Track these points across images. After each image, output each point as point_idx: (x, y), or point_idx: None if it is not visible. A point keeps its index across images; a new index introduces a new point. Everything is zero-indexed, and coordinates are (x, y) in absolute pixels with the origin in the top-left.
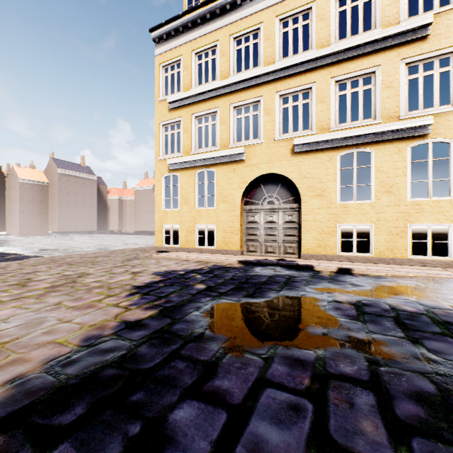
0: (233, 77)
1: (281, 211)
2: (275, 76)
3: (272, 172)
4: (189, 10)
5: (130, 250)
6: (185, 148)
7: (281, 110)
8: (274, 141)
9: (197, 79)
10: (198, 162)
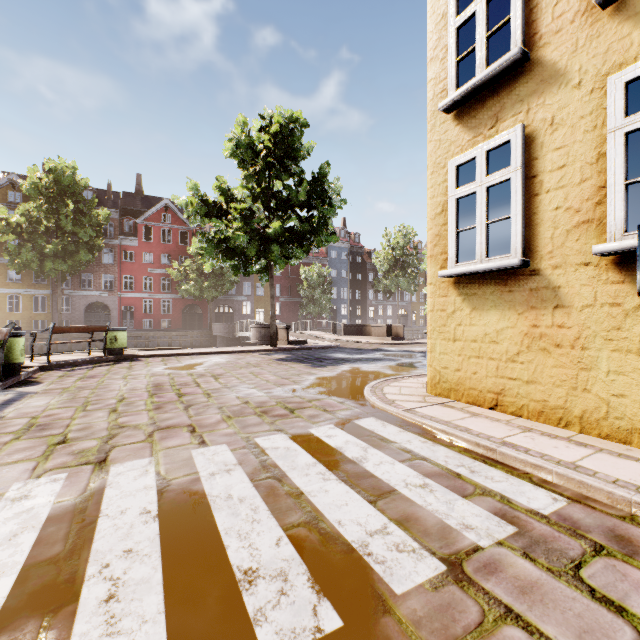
0: None
1: None
2: None
3: None
4: None
5: None
6: None
7: None
8: None
9: None
10: None
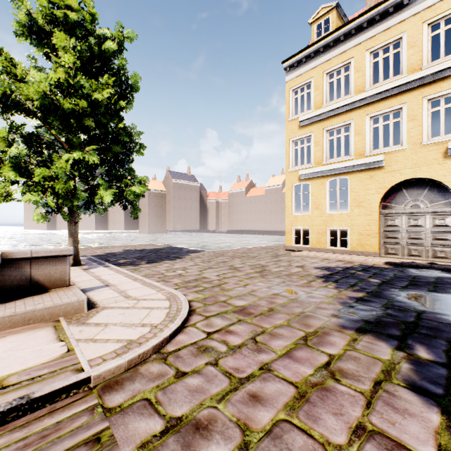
0: (371, 90)
1: (428, 215)
2: (423, 82)
3: (417, 176)
4: (322, 38)
5: (261, 248)
6: (316, 159)
7: (429, 114)
8: (420, 146)
9: (328, 96)
10: (330, 171)
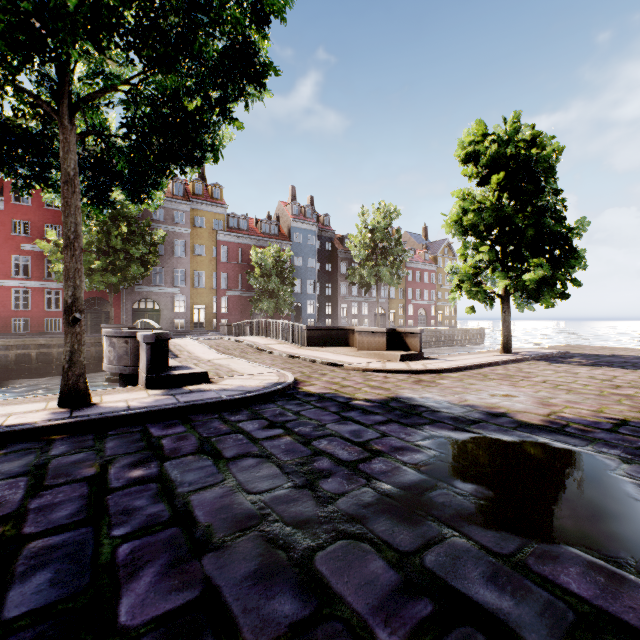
0: None
1: None
2: None
3: None
4: None
5: None
6: None
7: None
8: None
9: None
10: None
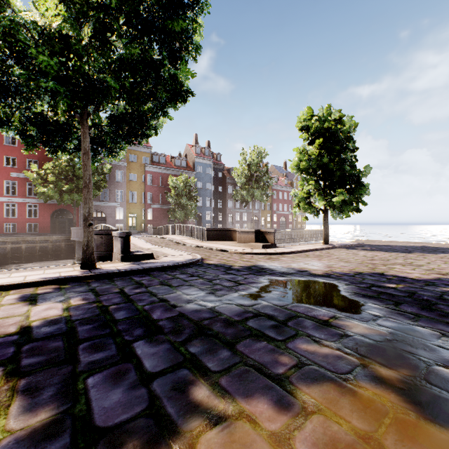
0: None
1: None
2: None
3: None
4: None
5: None
6: None
7: None
8: None
9: None
10: None
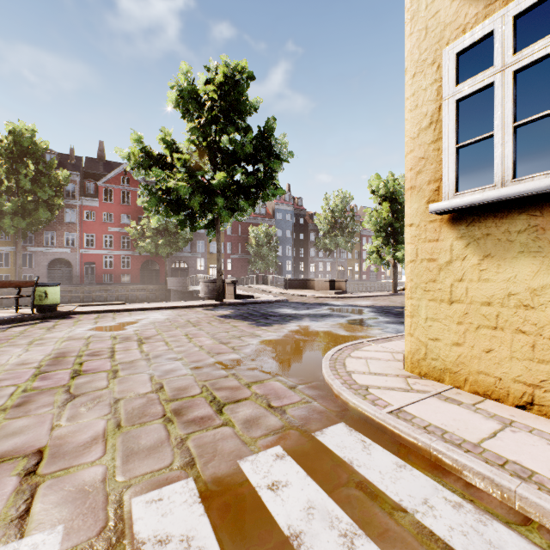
0: None
1: None
2: None
3: None
4: None
5: None
6: None
7: None
8: None
9: None
10: None
